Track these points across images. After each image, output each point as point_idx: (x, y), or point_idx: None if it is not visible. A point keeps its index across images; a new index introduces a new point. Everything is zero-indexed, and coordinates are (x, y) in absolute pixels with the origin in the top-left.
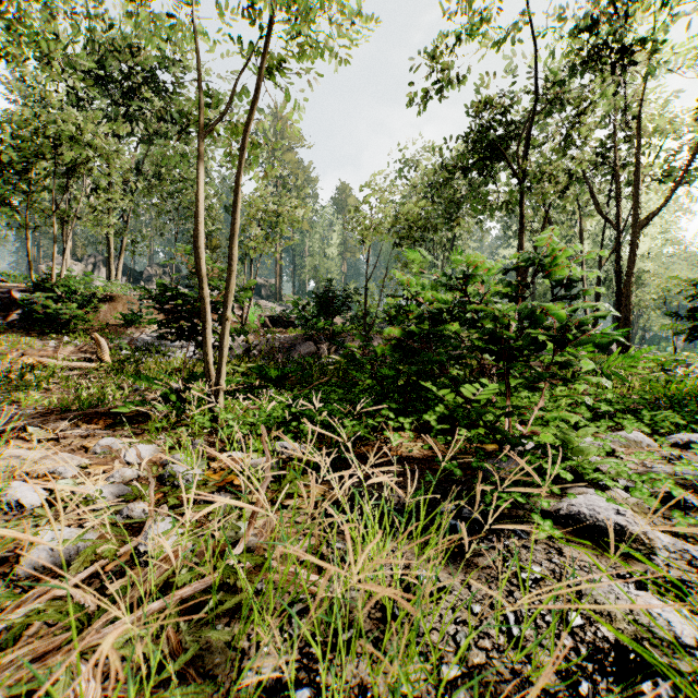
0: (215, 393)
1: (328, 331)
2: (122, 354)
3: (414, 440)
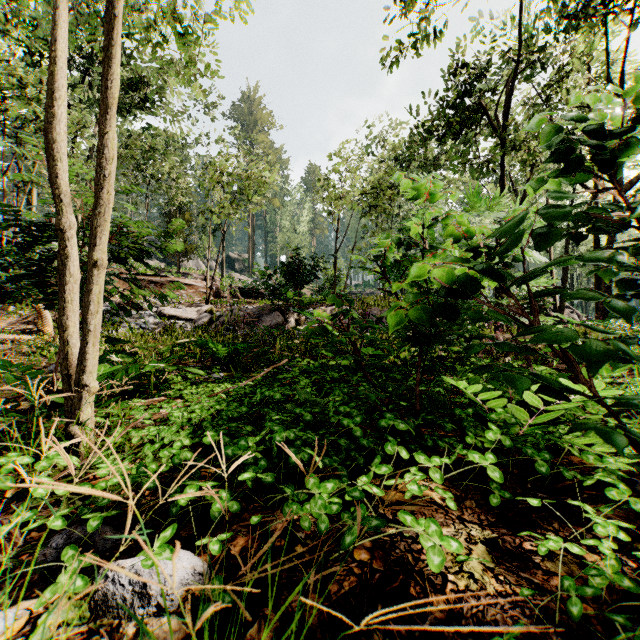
0: (74, 398)
1: (297, 301)
2: None
3: (458, 514)
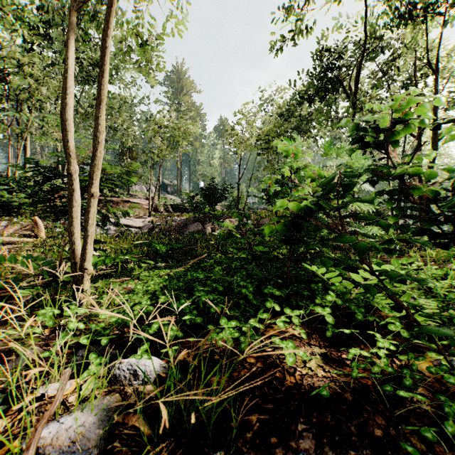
0: (79, 277)
1: (212, 214)
2: (55, 232)
3: (307, 341)
